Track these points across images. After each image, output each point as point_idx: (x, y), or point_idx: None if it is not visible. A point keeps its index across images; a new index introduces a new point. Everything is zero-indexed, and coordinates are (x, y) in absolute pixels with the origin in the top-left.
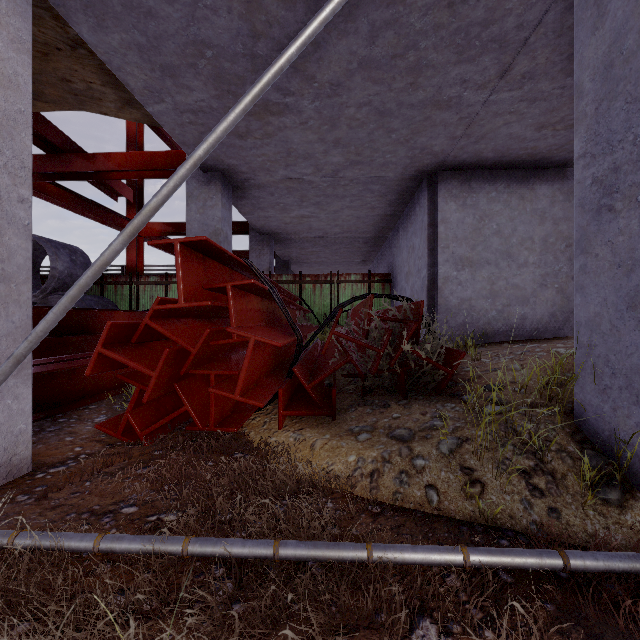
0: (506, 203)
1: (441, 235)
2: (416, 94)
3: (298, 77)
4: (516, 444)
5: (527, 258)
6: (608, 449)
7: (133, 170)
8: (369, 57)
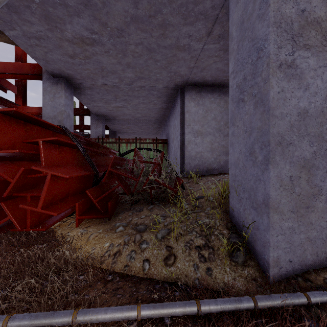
0: (218, 104)
1: (187, 119)
2: (166, 40)
3: (97, 22)
4: (198, 231)
5: (228, 132)
6: (242, 232)
7: (9, 73)
8: (136, 15)
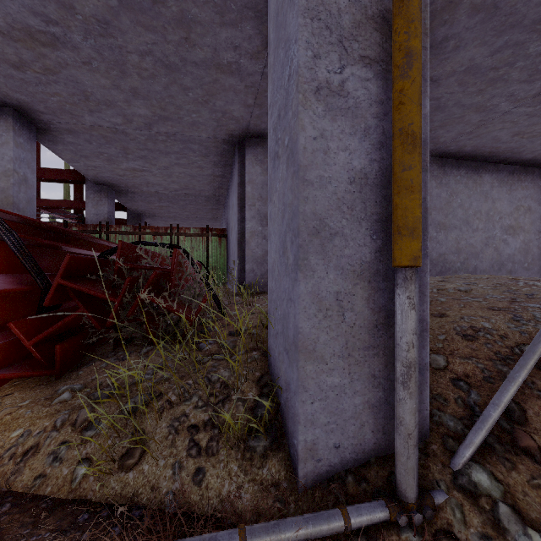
0: None
1: (249, 194)
2: (195, 52)
3: (53, 2)
4: (203, 395)
5: None
6: (277, 394)
7: None
8: None
